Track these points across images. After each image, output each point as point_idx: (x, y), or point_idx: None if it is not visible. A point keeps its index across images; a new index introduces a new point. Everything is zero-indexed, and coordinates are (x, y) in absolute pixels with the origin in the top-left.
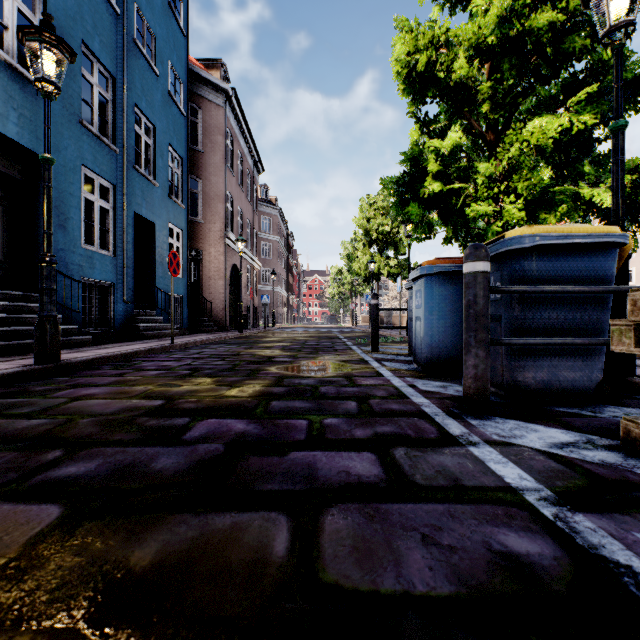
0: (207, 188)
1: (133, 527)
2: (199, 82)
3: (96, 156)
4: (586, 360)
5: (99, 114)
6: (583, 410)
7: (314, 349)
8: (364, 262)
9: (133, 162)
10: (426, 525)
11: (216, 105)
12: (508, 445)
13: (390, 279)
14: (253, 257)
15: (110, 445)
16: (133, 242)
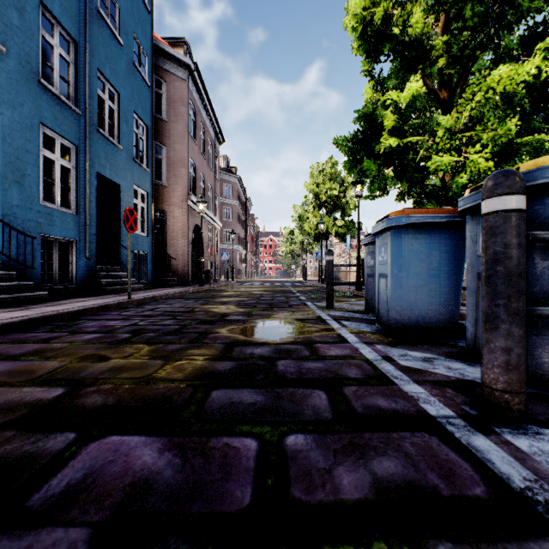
0: (171, 154)
1: None
2: (163, 57)
3: (56, 116)
4: None
5: (60, 75)
6: None
7: (269, 305)
8: (314, 223)
9: (96, 125)
10: None
11: (179, 78)
12: None
13: (337, 238)
14: (214, 218)
15: None
16: (96, 201)
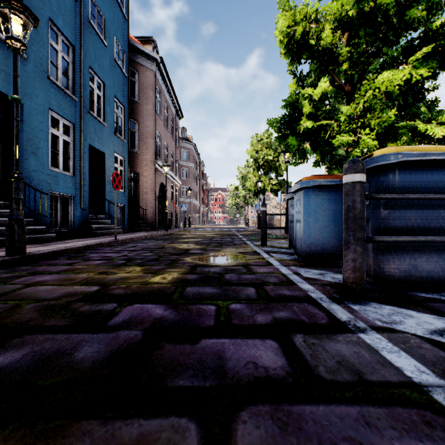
0: (142, 128)
1: (33, 441)
2: (137, 53)
3: (60, 103)
4: (440, 254)
5: (62, 72)
6: (441, 295)
7: (219, 243)
8: (254, 181)
9: (88, 108)
10: (344, 438)
11: (149, 69)
12: (393, 331)
13: (272, 193)
14: (175, 178)
15: (42, 332)
16: (88, 166)
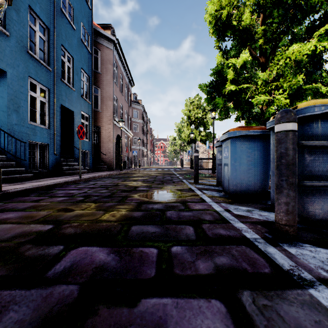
0: (103, 93)
1: None
2: (99, 36)
3: (37, 71)
4: None
5: (39, 48)
6: None
7: (161, 181)
8: (187, 133)
9: (60, 76)
10: None
11: (108, 48)
12: None
13: (201, 142)
14: (128, 131)
15: None
16: (60, 121)
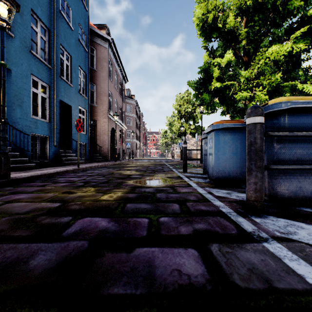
0: (99, 89)
1: None
2: (95, 35)
3: (39, 69)
4: None
5: (41, 48)
6: None
7: (153, 170)
8: (178, 127)
9: (59, 74)
10: None
11: (103, 47)
12: (290, 241)
13: (191, 135)
14: (122, 124)
15: (8, 241)
16: (59, 115)
